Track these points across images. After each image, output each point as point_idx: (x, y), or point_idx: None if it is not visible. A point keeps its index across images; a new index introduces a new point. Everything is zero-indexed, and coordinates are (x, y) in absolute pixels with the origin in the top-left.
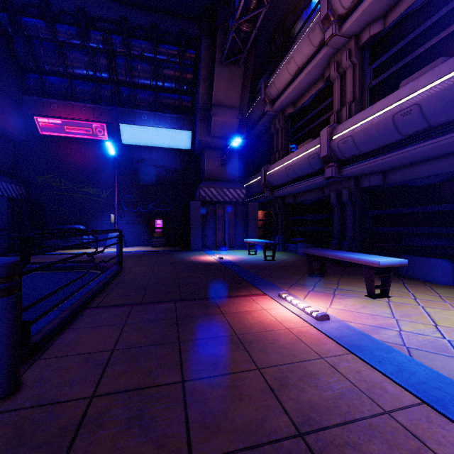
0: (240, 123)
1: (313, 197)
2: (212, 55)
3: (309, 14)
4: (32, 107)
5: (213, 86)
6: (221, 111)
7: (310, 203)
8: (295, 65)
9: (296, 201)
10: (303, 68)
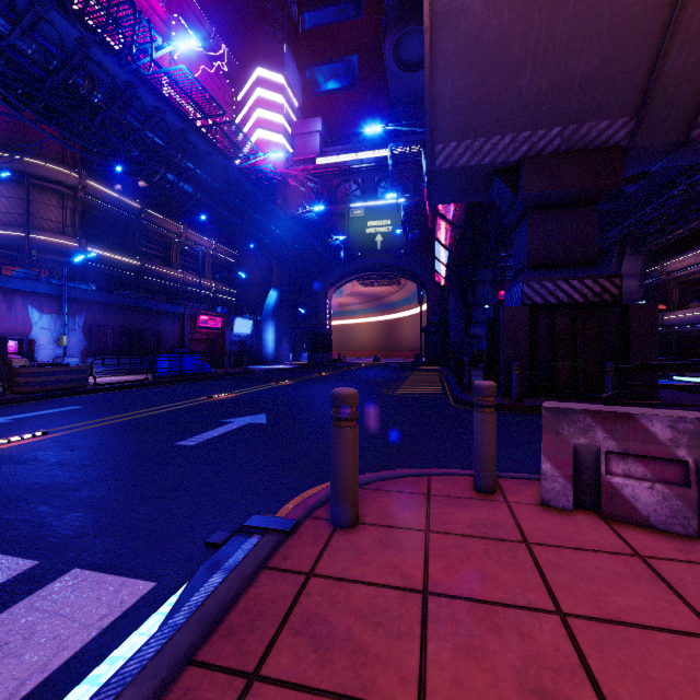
0: (639, 283)
1: (699, 334)
2: (621, 250)
3: (697, 229)
4: (500, 287)
5: (621, 267)
6: (626, 280)
7: (697, 337)
8: (686, 264)
9: (688, 335)
10: (691, 266)
